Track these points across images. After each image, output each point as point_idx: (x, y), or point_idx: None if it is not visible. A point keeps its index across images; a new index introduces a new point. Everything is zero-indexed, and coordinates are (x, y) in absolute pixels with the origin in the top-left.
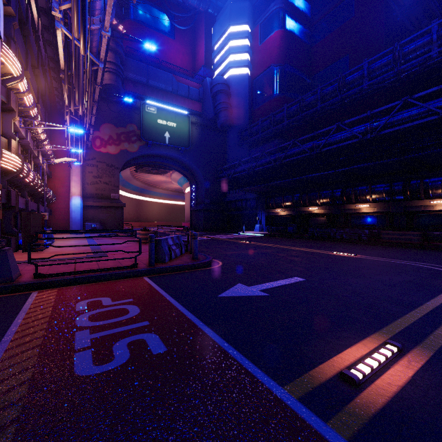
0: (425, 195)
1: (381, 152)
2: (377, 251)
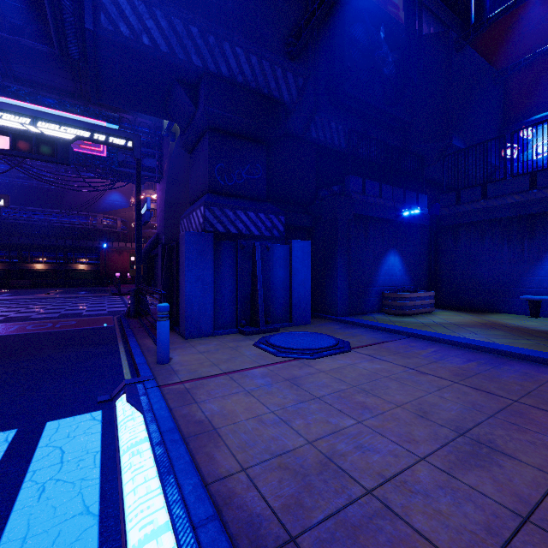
0: (31, 260)
1: (4, 231)
2: (15, 290)
